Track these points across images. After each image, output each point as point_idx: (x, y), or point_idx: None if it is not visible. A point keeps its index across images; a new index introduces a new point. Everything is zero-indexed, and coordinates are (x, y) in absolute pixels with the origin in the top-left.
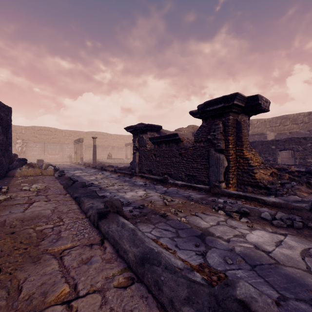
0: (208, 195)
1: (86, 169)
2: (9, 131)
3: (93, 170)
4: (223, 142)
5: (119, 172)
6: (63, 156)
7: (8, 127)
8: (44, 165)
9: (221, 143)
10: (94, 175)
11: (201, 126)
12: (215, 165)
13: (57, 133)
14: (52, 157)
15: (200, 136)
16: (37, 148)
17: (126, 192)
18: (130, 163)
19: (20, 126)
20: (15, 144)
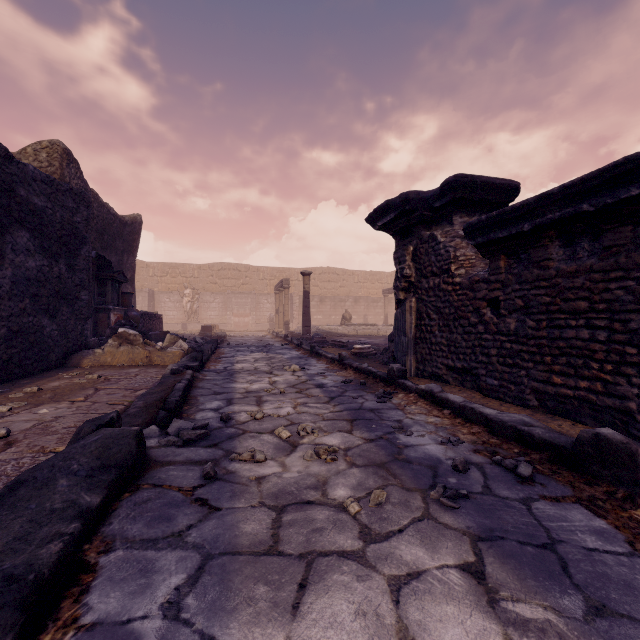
0: None
1: (278, 349)
2: (79, 252)
3: (291, 353)
4: None
5: (351, 367)
6: (260, 319)
7: (78, 243)
8: (167, 340)
9: None
10: (275, 373)
11: None
12: None
13: (249, 275)
14: (240, 320)
15: None
16: (216, 304)
17: (318, 572)
18: (390, 337)
19: (191, 265)
20: (183, 296)
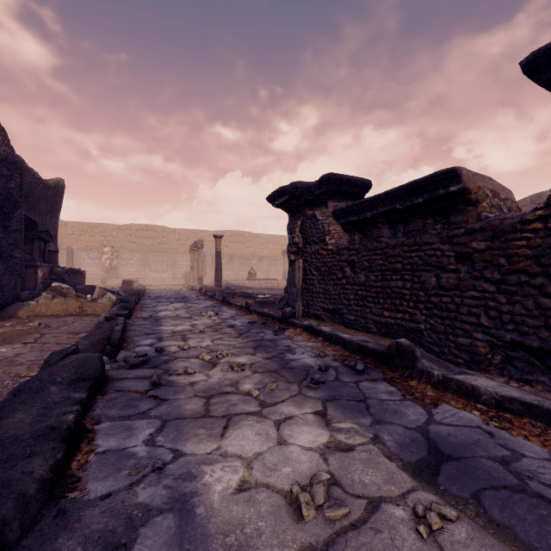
0: None
1: (195, 300)
2: (13, 214)
3: (206, 303)
4: None
5: (256, 312)
6: (176, 274)
7: (12, 207)
8: (97, 292)
9: None
10: (194, 318)
11: None
12: None
13: (166, 235)
14: (157, 276)
15: None
16: (134, 261)
17: (234, 422)
18: (286, 289)
19: (110, 225)
20: (102, 254)
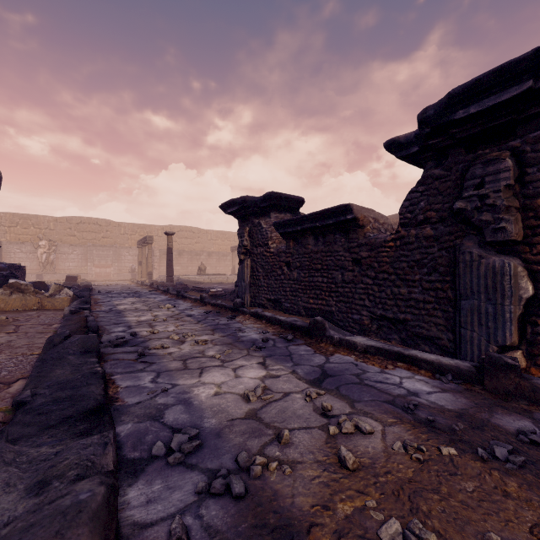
0: (479, 400)
1: (148, 295)
2: None
3: (161, 297)
4: (517, 216)
5: (210, 304)
6: (121, 269)
7: None
8: (53, 288)
9: (509, 221)
10: (154, 310)
11: (424, 178)
12: (483, 294)
13: (110, 229)
14: (101, 271)
15: (422, 207)
16: (75, 255)
17: (206, 370)
18: (236, 283)
19: (46, 217)
20: (37, 247)
